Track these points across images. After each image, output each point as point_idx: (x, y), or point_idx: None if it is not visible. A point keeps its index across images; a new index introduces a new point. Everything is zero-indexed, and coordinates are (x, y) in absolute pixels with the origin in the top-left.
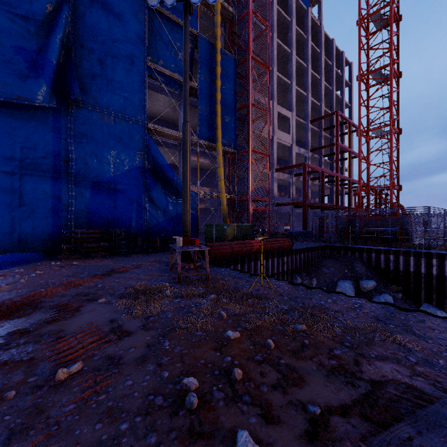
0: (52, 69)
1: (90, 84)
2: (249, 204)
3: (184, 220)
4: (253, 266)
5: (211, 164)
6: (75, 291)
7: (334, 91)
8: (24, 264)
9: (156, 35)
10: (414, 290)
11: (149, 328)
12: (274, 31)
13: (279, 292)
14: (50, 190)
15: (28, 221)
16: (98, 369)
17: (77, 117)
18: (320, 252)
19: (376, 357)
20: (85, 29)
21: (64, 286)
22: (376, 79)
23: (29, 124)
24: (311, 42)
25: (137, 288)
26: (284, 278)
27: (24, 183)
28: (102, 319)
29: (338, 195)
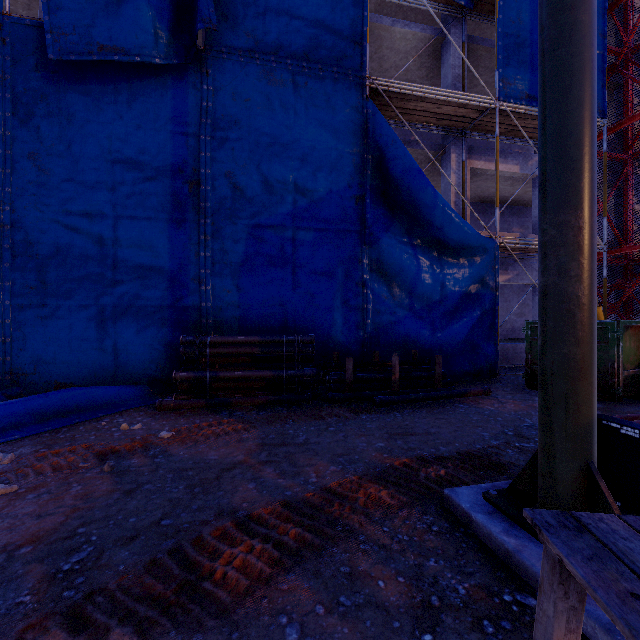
0: None
1: (244, 4)
2: None
3: (561, 302)
4: None
5: (520, 176)
6: None
7: None
8: (71, 422)
9: None
10: None
11: None
12: None
13: None
14: (167, 248)
15: (127, 316)
16: None
17: (219, 84)
18: None
19: None
20: None
21: None
22: None
23: (129, 112)
24: None
25: None
26: None
27: (121, 236)
28: None
29: None
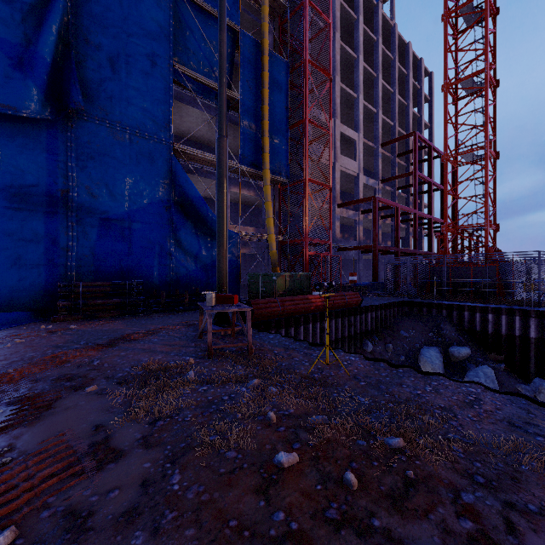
0: (45, 69)
1: (97, 90)
2: (305, 249)
3: (219, 269)
4: (312, 329)
5: (256, 197)
6: (57, 372)
7: (410, 107)
8: (3, 328)
9: (186, 29)
10: (520, 359)
11: (152, 444)
12: (337, 31)
13: (351, 374)
14: (43, 229)
15: (12, 270)
16: (41, 544)
17: (80, 134)
18: (396, 310)
19: (539, 511)
20: (91, 18)
21: (44, 364)
22: (467, 90)
23: (14, 142)
24: (382, 46)
25: (148, 368)
26: (351, 344)
27: (8, 219)
28: (82, 425)
29: (416, 237)
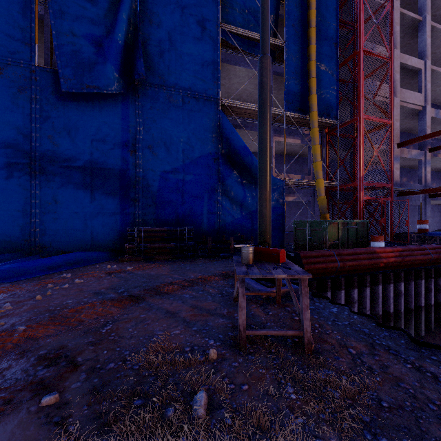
0: (119, 51)
1: (158, 62)
2: (359, 193)
3: (261, 214)
4: (381, 292)
5: (301, 145)
6: (57, 340)
7: None
8: (83, 265)
9: None
10: None
11: None
12: None
13: None
14: (119, 184)
15: (98, 218)
16: None
17: (145, 102)
18: None
19: None
20: (153, 1)
21: (59, 322)
22: None
23: (100, 115)
24: None
25: (149, 359)
26: (439, 315)
27: (95, 177)
28: None
29: None
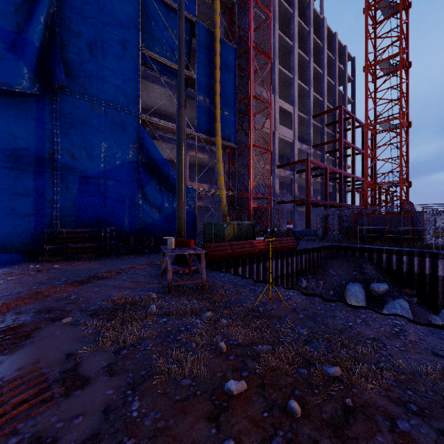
0: (34, 52)
1: (78, 70)
2: (250, 202)
3: (179, 218)
4: (256, 268)
5: (210, 159)
6: (39, 305)
7: (336, 86)
8: None
9: (151, 20)
10: (430, 294)
11: (115, 371)
12: (276, 22)
13: (291, 307)
14: (33, 185)
15: (7, 219)
16: None
17: (64, 106)
18: (326, 252)
19: None
20: (72, 10)
21: (29, 298)
22: (384, 70)
23: (9, 112)
24: (314, 35)
25: (117, 302)
26: (289, 281)
27: (3, 177)
28: (55, 353)
29: (342, 192)
